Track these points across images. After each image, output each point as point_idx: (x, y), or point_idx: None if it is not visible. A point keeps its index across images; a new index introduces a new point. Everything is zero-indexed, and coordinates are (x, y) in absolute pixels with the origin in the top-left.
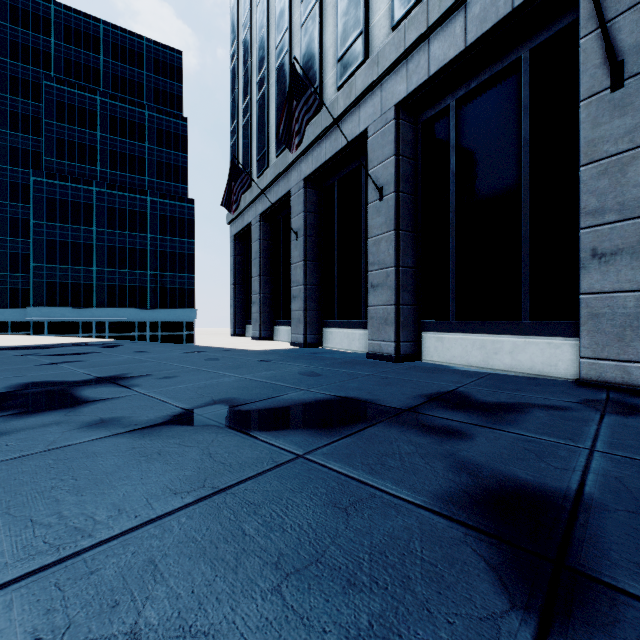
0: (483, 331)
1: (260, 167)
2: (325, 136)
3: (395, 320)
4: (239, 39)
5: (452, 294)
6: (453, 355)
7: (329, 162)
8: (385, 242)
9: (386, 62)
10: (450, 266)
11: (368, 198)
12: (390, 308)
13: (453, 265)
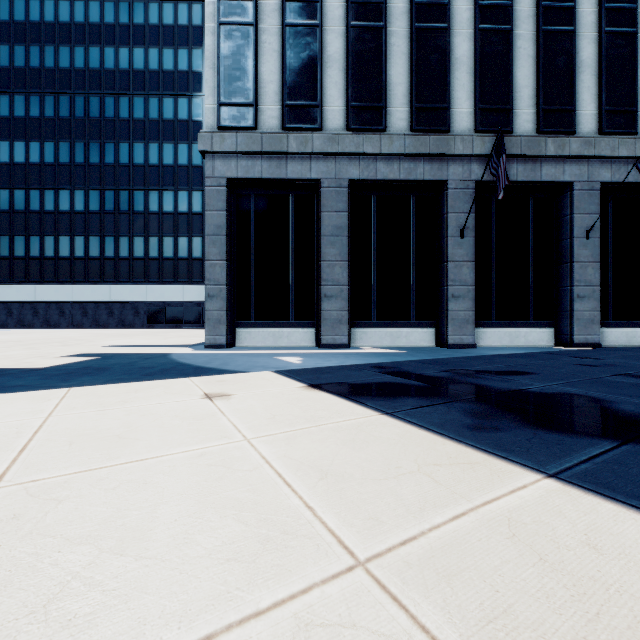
0: (628, 326)
1: (364, 119)
2: (517, 159)
3: (599, 321)
4: None
5: (610, 306)
6: (609, 340)
7: (514, 182)
8: (592, 268)
9: (602, 152)
10: (609, 290)
11: (574, 233)
12: (596, 313)
13: (611, 290)
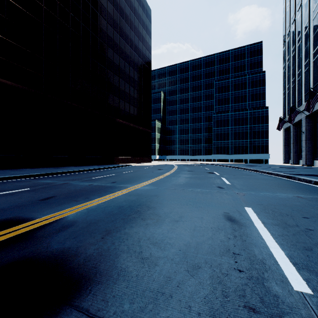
0: None
1: None
2: None
3: None
4: (286, 62)
5: None
6: None
7: (312, 113)
8: None
9: None
10: None
11: None
12: None
13: None
